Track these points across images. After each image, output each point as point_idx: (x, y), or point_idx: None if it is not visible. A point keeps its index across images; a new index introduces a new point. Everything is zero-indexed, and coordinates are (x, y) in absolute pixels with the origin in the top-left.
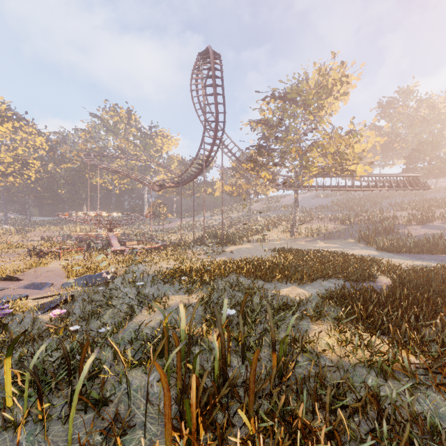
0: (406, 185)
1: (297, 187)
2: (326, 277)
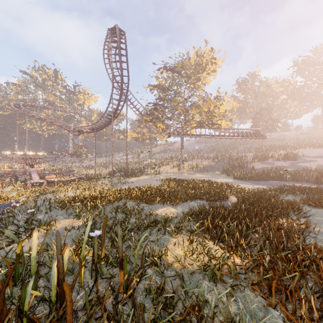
0: (252, 135)
1: (183, 135)
2: (194, 198)
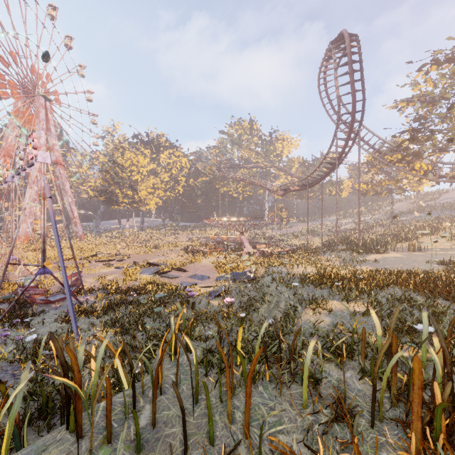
0: None
1: None
2: None
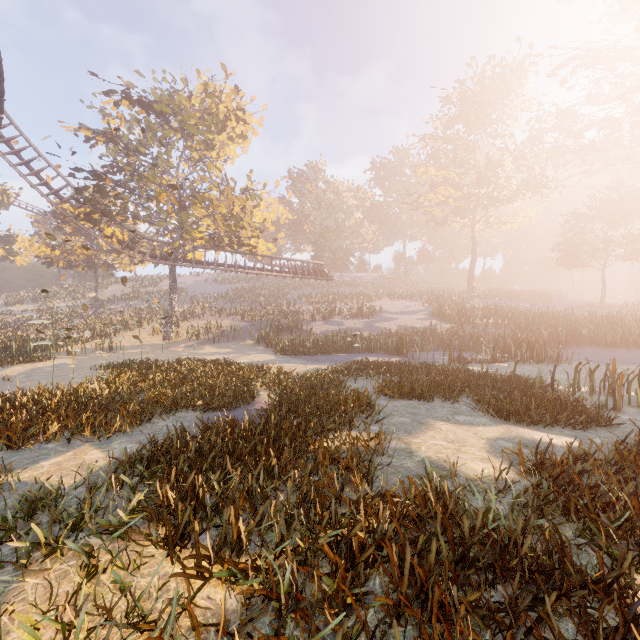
0: (311, 273)
1: (175, 261)
2: (174, 409)
